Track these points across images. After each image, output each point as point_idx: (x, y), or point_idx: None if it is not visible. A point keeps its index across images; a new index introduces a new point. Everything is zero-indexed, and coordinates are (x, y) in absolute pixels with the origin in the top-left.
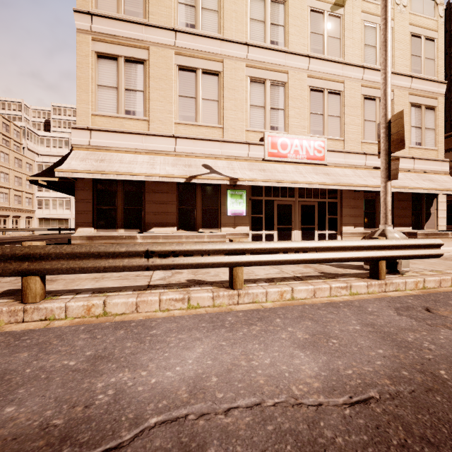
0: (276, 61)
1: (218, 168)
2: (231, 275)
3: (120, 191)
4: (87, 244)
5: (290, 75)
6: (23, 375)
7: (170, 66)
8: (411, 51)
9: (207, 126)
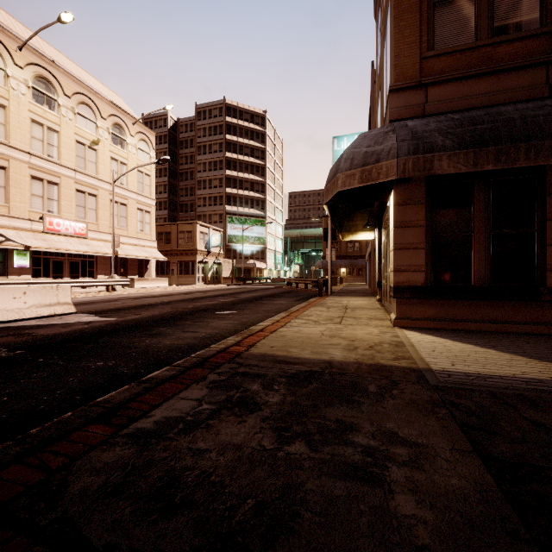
0: (52, 169)
1: (11, 237)
2: None
3: None
4: None
5: (62, 180)
6: None
7: None
8: (138, 179)
9: None
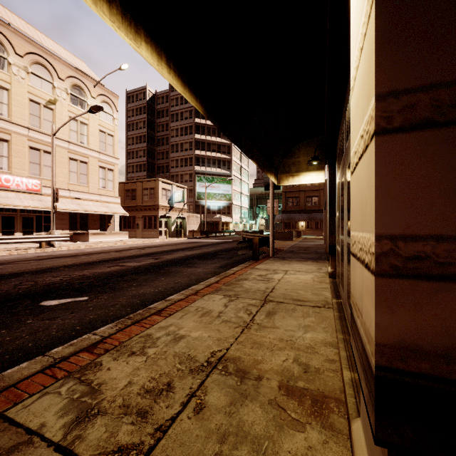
0: (1, 126)
1: None
2: None
3: None
4: None
5: (13, 137)
6: None
7: None
8: (100, 139)
9: None
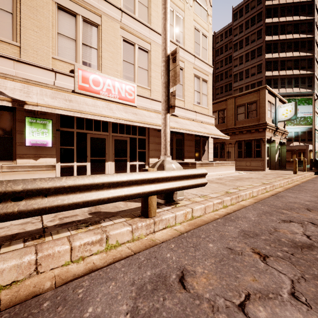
0: (89, 1)
1: (4, 88)
2: None
3: None
4: None
5: (104, 20)
6: None
7: None
8: (194, 38)
9: None
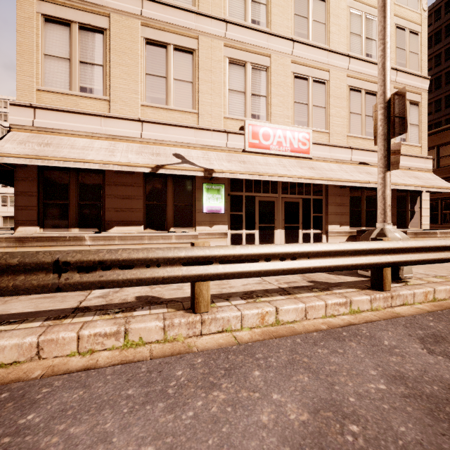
0: (257, 43)
1: (192, 158)
2: (192, 292)
3: (73, 182)
4: (17, 247)
5: (273, 59)
6: None
7: (136, 38)
8: (396, 43)
9: (179, 111)
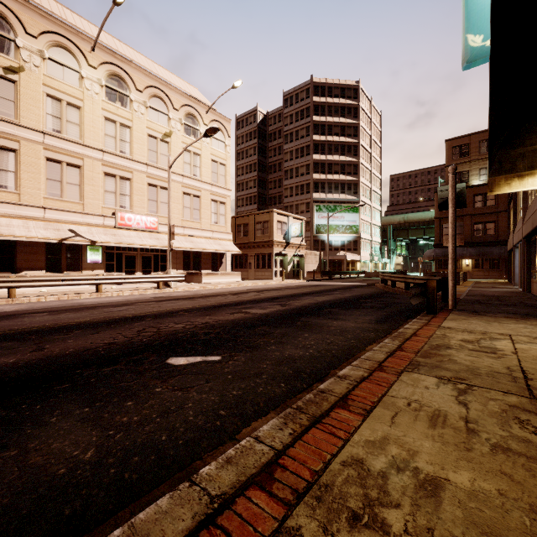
0: (124, 164)
1: (81, 232)
2: (97, 288)
3: None
4: None
5: (134, 174)
6: (48, 303)
7: (39, 156)
8: (212, 169)
9: (71, 202)
